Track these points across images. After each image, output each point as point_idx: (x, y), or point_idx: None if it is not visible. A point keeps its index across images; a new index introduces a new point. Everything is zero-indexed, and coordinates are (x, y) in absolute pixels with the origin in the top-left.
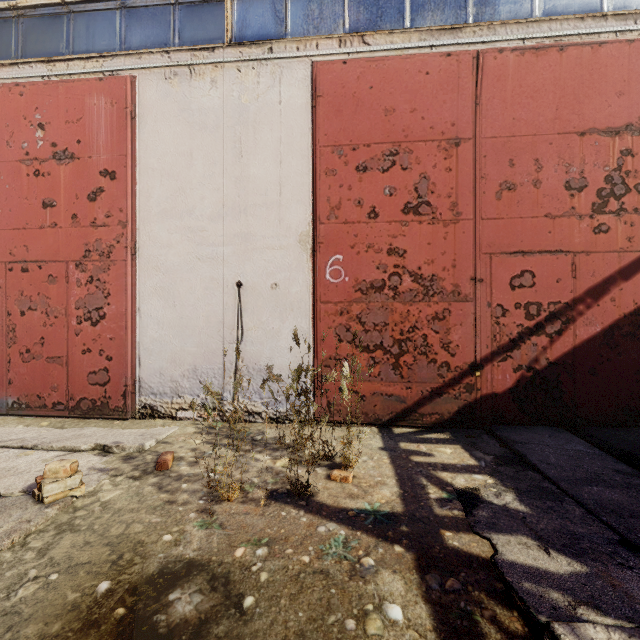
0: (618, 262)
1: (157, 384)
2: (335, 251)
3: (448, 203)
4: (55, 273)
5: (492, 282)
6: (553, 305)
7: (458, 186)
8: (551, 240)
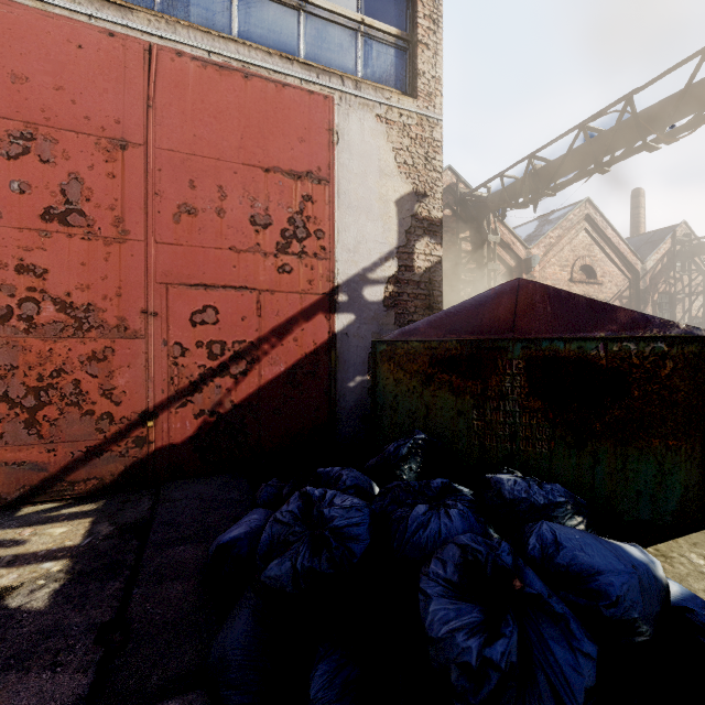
0: (300, 303)
1: None
2: None
3: (111, 217)
4: None
5: (169, 317)
6: (238, 344)
7: (125, 198)
8: (236, 275)
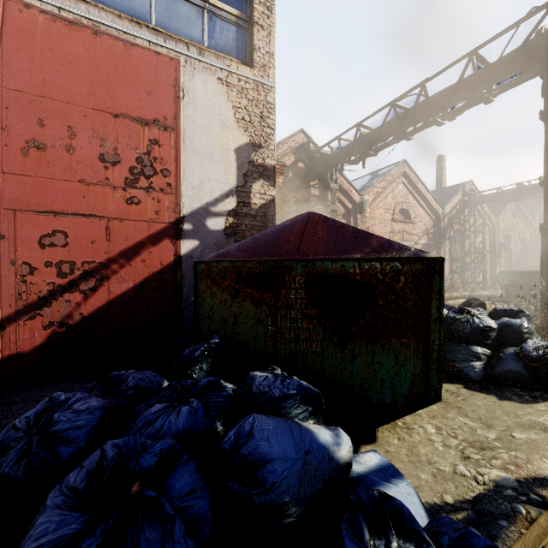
0: (148, 230)
1: None
2: None
3: None
4: None
5: (17, 239)
6: (88, 264)
7: None
8: (86, 204)
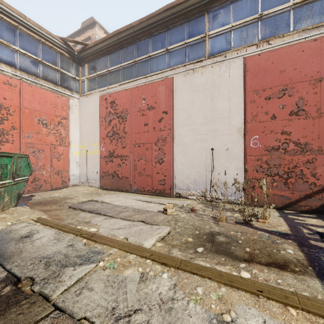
0: None
1: (181, 185)
2: (254, 134)
3: (315, 109)
4: (148, 147)
5: None
6: None
7: (321, 100)
8: None
